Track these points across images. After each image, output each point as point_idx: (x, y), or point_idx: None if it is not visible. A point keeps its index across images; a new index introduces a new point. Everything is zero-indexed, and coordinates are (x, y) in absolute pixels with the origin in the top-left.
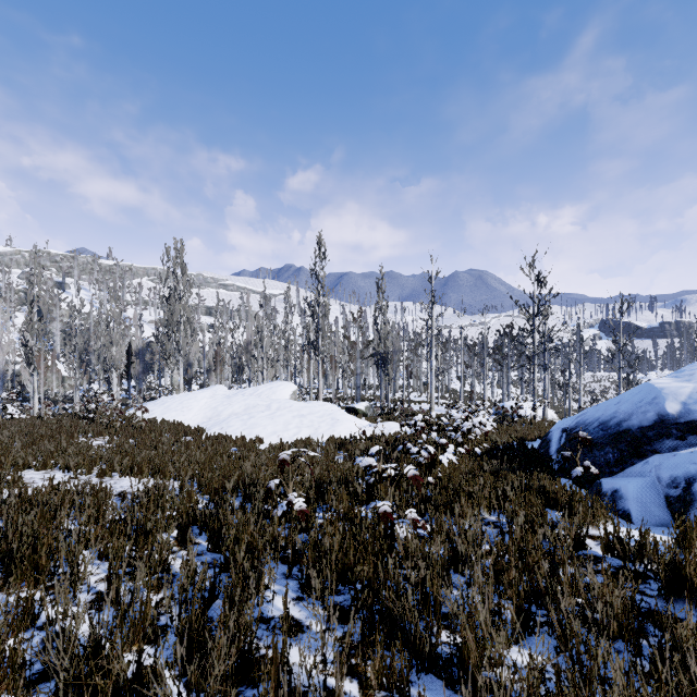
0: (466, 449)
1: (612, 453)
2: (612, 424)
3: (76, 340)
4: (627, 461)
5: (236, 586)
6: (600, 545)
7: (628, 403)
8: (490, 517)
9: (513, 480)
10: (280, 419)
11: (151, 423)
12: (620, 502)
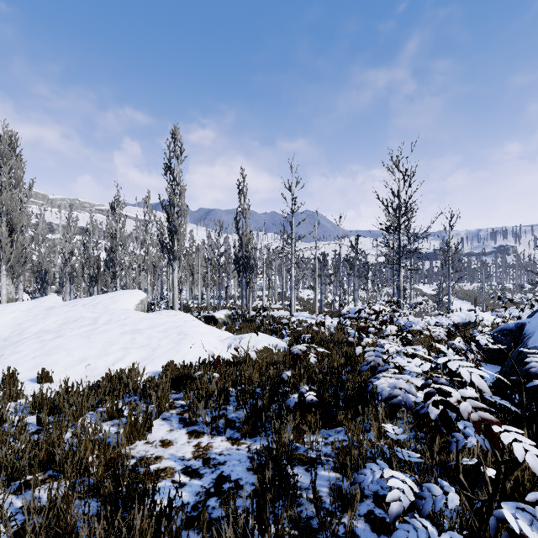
0: None
1: None
2: None
3: None
4: None
5: None
6: None
7: None
8: None
9: None
10: (100, 338)
11: None
12: None
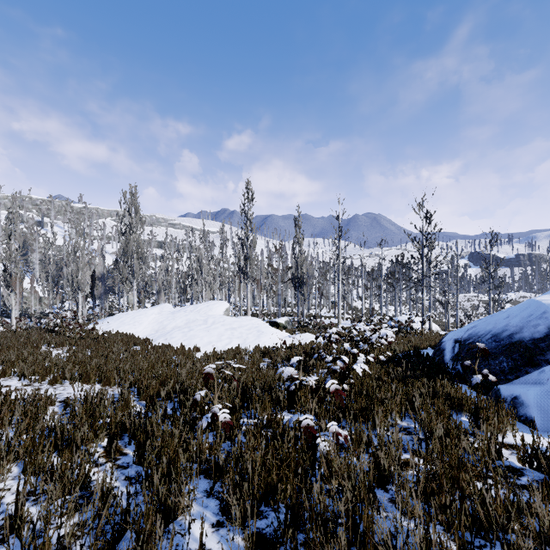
0: (372, 357)
1: (506, 362)
2: (504, 336)
3: (50, 267)
4: (521, 369)
5: (146, 521)
6: (514, 454)
7: (518, 317)
8: (402, 423)
9: (419, 387)
10: (214, 332)
11: (107, 335)
12: (521, 409)
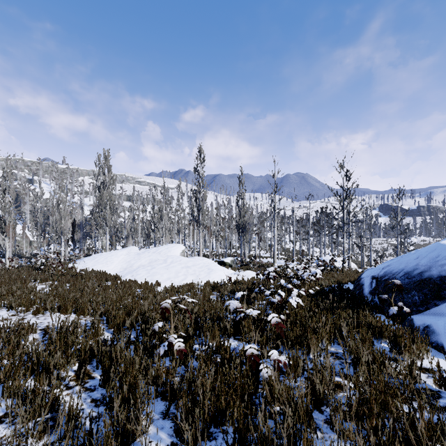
0: (303, 291)
1: (418, 296)
2: (415, 273)
3: (38, 216)
4: (431, 302)
5: None
6: (430, 377)
7: (427, 258)
8: (331, 349)
9: (345, 317)
10: (173, 269)
11: (84, 272)
12: (432, 336)
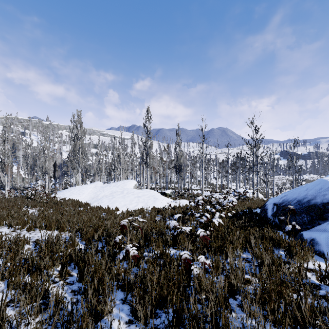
0: (223, 214)
1: (306, 217)
2: (305, 201)
3: (29, 159)
4: (315, 222)
5: (83, 322)
6: (314, 275)
7: (313, 190)
8: (243, 255)
9: (253, 233)
10: (128, 198)
11: (63, 200)
12: (316, 246)
